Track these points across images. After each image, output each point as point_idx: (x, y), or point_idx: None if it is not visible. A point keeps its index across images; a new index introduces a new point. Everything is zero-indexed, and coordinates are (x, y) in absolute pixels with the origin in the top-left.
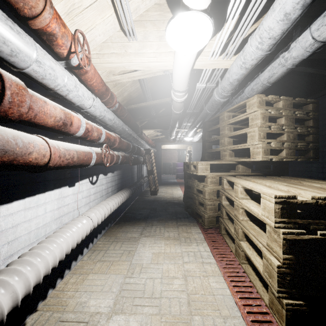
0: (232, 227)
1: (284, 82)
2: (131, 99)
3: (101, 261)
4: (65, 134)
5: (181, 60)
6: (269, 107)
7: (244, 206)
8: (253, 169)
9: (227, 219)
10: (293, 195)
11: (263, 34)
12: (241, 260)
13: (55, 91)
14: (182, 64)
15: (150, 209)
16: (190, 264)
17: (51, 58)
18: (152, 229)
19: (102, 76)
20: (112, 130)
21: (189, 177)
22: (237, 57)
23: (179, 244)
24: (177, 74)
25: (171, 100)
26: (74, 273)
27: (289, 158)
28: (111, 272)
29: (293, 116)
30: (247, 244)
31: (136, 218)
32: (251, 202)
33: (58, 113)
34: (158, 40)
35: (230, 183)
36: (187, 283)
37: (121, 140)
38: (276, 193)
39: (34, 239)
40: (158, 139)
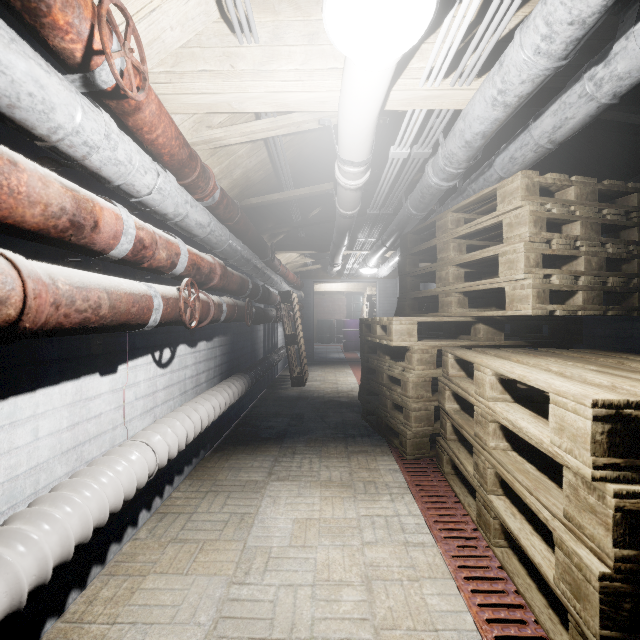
0: (467, 460)
1: (573, 149)
2: (250, 185)
3: (177, 541)
4: (83, 252)
5: (358, 83)
6: (547, 198)
7: (500, 418)
8: (505, 334)
9: (456, 442)
10: (638, 399)
11: (556, 13)
12: (492, 537)
13: (54, 145)
14: (360, 94)
15: (289, 417)
16: (377, 547)
17: (32, 55)
18: (294, 462)
19: (182, 128)
20: (208, 250)
21: (372, 349)
22: (486, 81)
23: (352, 498)
24: (349, 120)
25: (334, 188)
26: (112, 573)
27: (590, 309)
28: (198, 571)
29: (598, 219)
30: (506, 504)
31: (261, 437)
32: (516, 410)
33: (54, 196)
34: (305, 42)
35: (462, 363)
36: (373, 600)
37: (226, 270)
38: (592, 393)
39: (2, 505)
40: (307, 273)
